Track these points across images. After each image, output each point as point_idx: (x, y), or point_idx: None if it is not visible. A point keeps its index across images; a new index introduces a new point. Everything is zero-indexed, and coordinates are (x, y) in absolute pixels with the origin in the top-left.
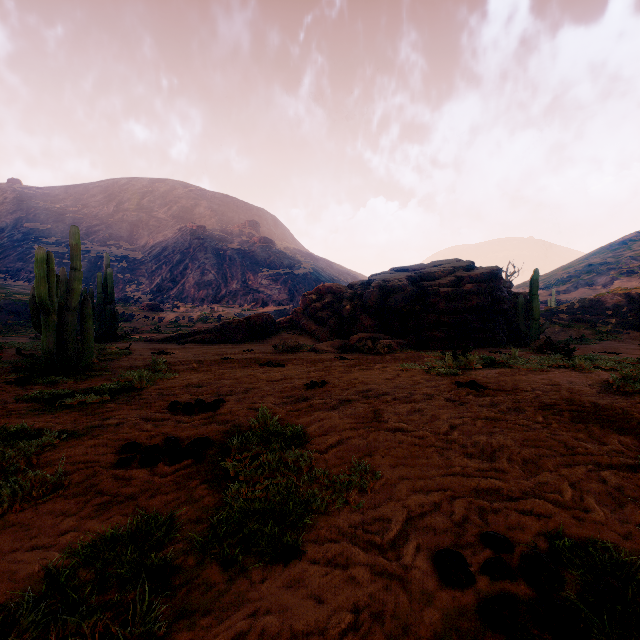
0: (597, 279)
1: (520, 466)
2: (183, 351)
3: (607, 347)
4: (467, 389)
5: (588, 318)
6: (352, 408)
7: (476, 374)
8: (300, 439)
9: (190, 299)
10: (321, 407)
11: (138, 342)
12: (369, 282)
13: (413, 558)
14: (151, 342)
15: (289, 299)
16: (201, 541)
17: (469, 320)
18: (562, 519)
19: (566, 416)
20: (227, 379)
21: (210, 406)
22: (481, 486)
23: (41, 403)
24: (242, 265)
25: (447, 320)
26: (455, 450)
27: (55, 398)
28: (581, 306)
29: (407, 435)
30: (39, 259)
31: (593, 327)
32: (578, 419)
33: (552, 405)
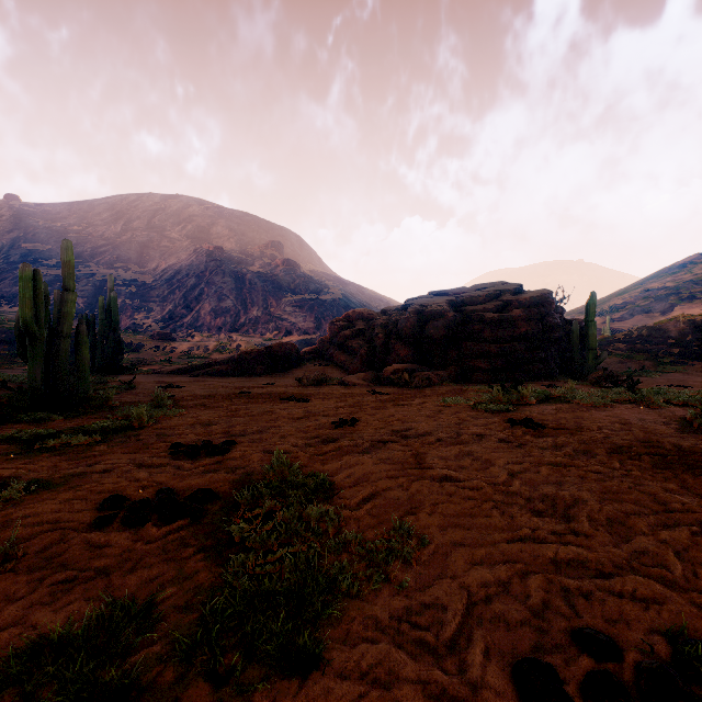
0: (655, 305)
1: (605, 527)
2: (194, 384)
3: (672, 380)
4: (523, 428)
5: (648, 348)
6: (388, 451)
7: (530, 410)
8: (325, 491)
9: (206, 327)
10: (351, 450)
11: (145, 374)
12: (405, 307)
13: (482, 670)
14: (160, 374)
15: (315, 327)
16: (186, 641)
17: (517, 349)
18: (679, 607)
19: (647, 461)
20: (242, 416)
21: (218, 449)
22: (561, 557)
23: (17, 445)
24: (263, 290)
25: (493, 349)
26: (519, 506)
27: (36, 439)
28: (640, 334)
29: (458, 486)
30: (24, 277)
31: (654, 358)
32: (662, 465)
33: (627, 447)
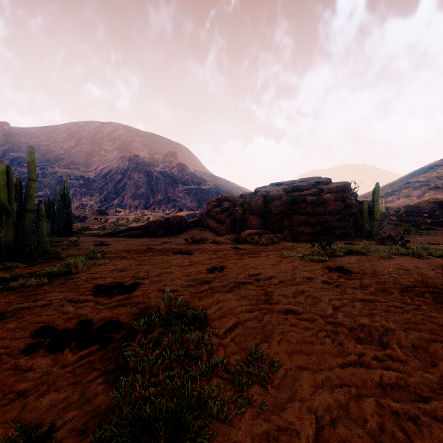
0: (413, 192)
1: (413, 353)
2: (118, 243)
3: (428, 240)
4: (337, 273)
5: (411, 219)
6: (246, 290)
7: (340, 260)
8: (201, 322)
9: (128, 206)
10: (220, 289)
11: (87, 236)
12: (255, 193)
13: None
14: (96, 236)
15: (198, 206)
16: None
17: (328, 220)
18: None
19: (429, 298)
20: (146, 265)
21: (127, 289)
22: (385, 381)
23: None
24: (165, 182)
25: (312, 220)
26: (345, 334)
27: (2, 281)
28: (405, 211)
29: (297, 318)
30: (0, 171)
31: (415, 225)
32: (440, 300)
33: (412, 287)
